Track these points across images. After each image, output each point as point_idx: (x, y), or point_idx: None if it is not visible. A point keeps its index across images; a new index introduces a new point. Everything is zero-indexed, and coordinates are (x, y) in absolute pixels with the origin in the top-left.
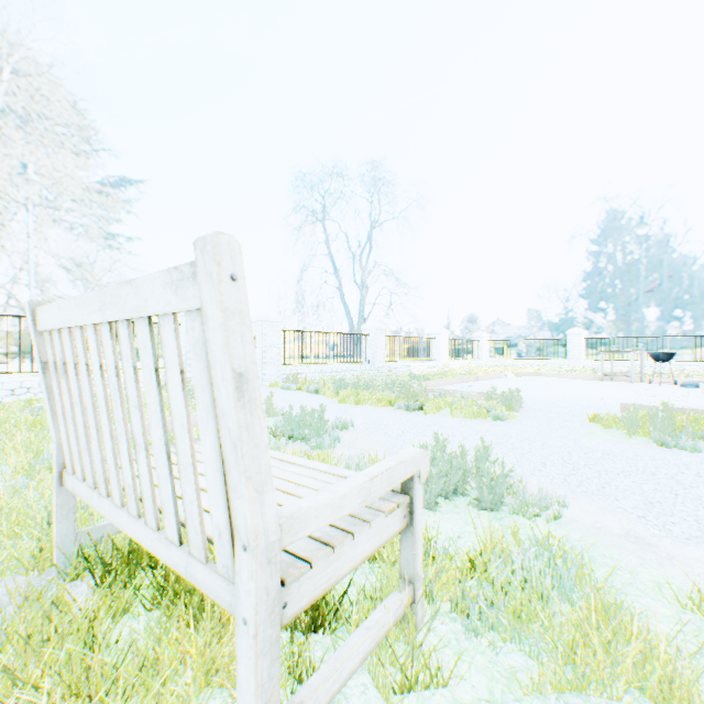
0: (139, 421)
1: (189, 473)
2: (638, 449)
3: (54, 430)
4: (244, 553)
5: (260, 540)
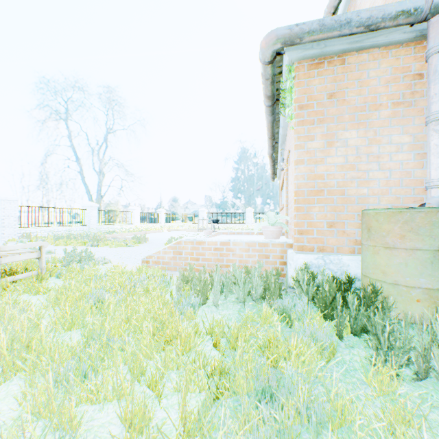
0: None
1: None
2: None
3: None
4: None
5: None
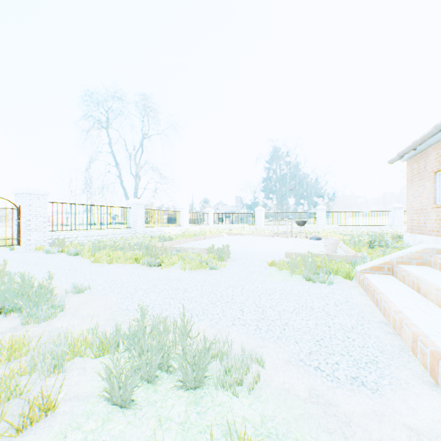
0: None
1: None
2: (299, 286)
3: None
4: None
5: None
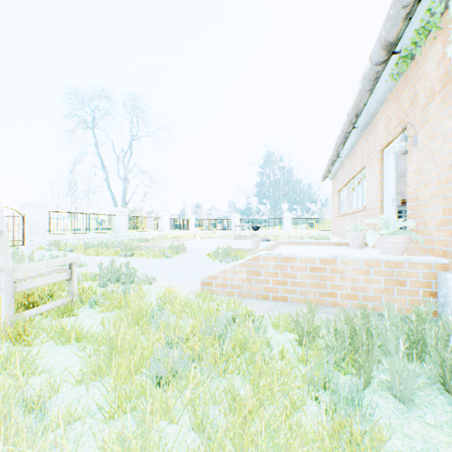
0: None
1: None
2: (210, 263)
3: None
4: (3, 273)
5: (8, 269)
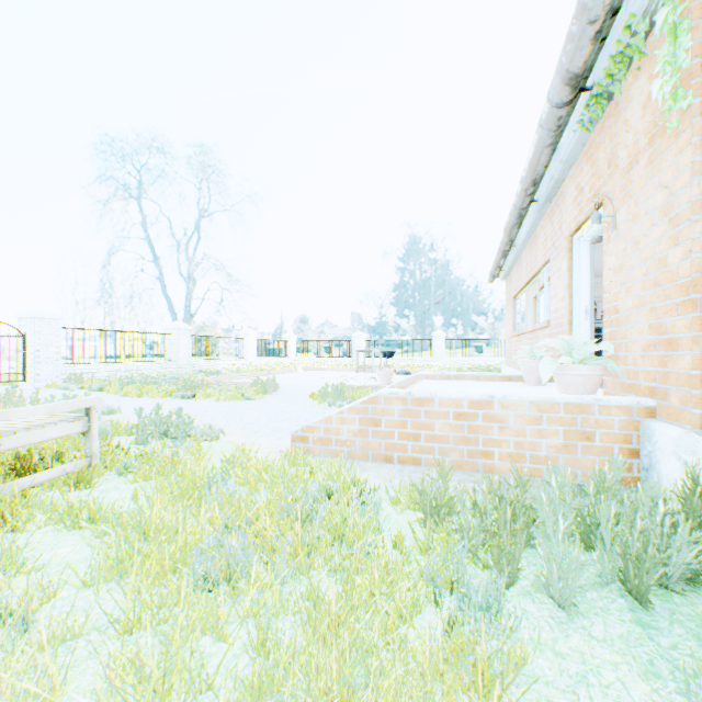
0: None
1: None
2: (313, 408)
3: None
4: None
5: None
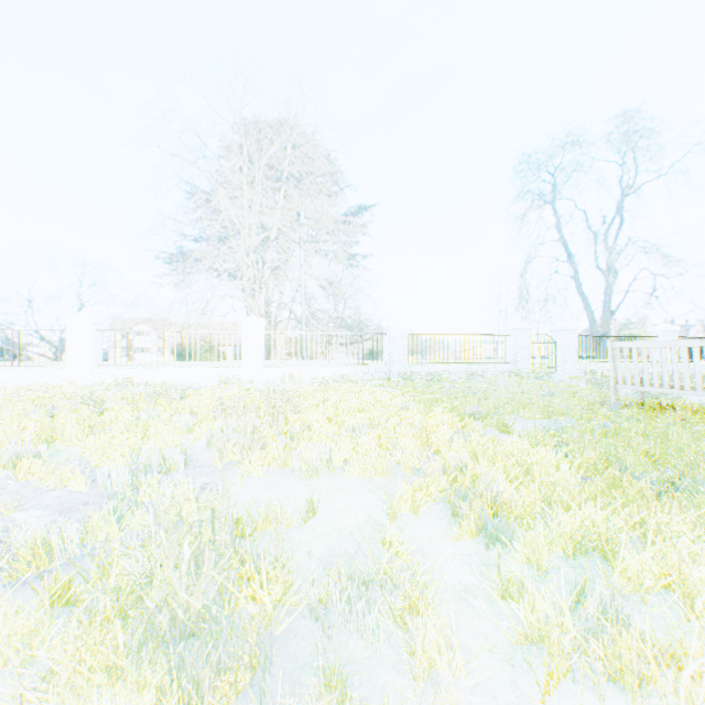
0: (675, 367)
1: (698, 375)
2: None
3: (612, 373)
4: None
5: None
